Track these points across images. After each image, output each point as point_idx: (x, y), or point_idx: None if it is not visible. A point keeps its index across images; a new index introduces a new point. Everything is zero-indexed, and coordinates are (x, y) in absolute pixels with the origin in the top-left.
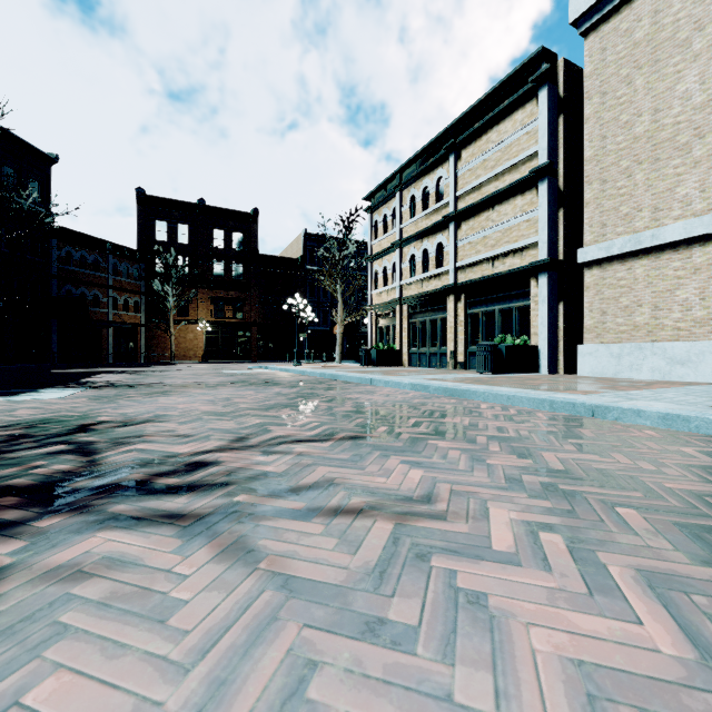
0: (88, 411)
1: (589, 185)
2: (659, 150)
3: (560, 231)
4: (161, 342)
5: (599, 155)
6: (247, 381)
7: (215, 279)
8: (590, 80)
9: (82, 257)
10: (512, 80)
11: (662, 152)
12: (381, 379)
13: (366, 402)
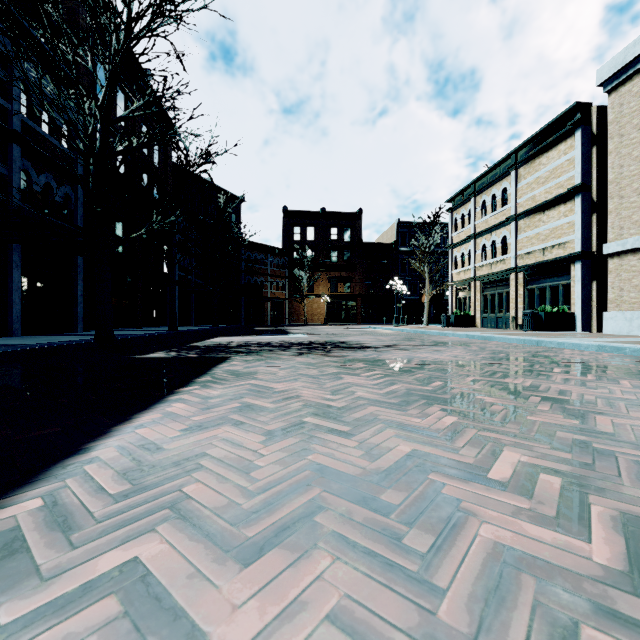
0: (330, 339)
1: (611, 199)
2: None
3: (593, 230)
4: (297, 310)
5: (618, 178)
6: (372, 333)
7: (331, 264)
8: (612, 125)
9: (255, 257)
10: (556, 122)
11: None
12: (450, 333)
13: (438, 340)
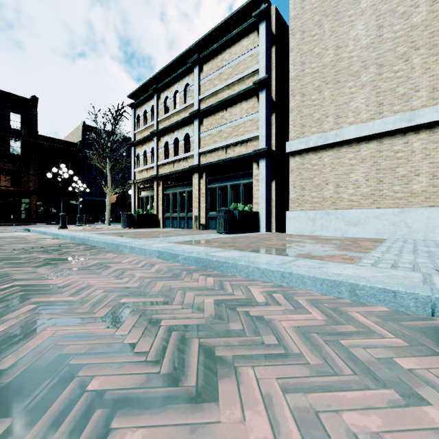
0: None
1: (293, 96)
2: (339, 75)
3: (272, 130)
4: None
5: (300, 75)
6: None
7: None
8: (294, 21)
9: None
10: (240, 15)
11: (341, 77)
12: (126, 245)
13: (66, 300)
